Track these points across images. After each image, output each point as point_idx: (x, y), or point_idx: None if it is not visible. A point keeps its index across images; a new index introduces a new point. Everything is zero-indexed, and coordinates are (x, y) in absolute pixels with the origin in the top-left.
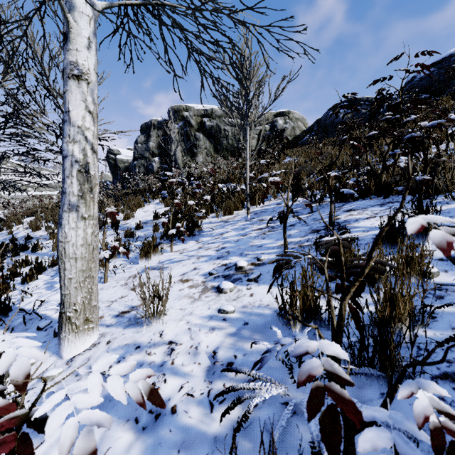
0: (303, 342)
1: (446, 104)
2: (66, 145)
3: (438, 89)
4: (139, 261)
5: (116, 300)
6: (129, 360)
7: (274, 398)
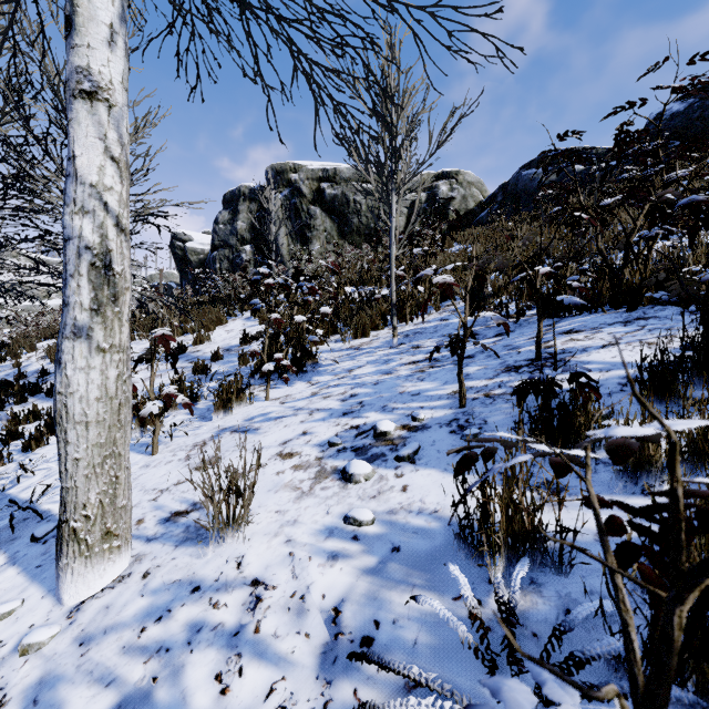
0: None
1: None
2: (69, 218)
3: (701, 133)
4: (213, 416)
5: (169, 488)
6: (177, 617)
7: None
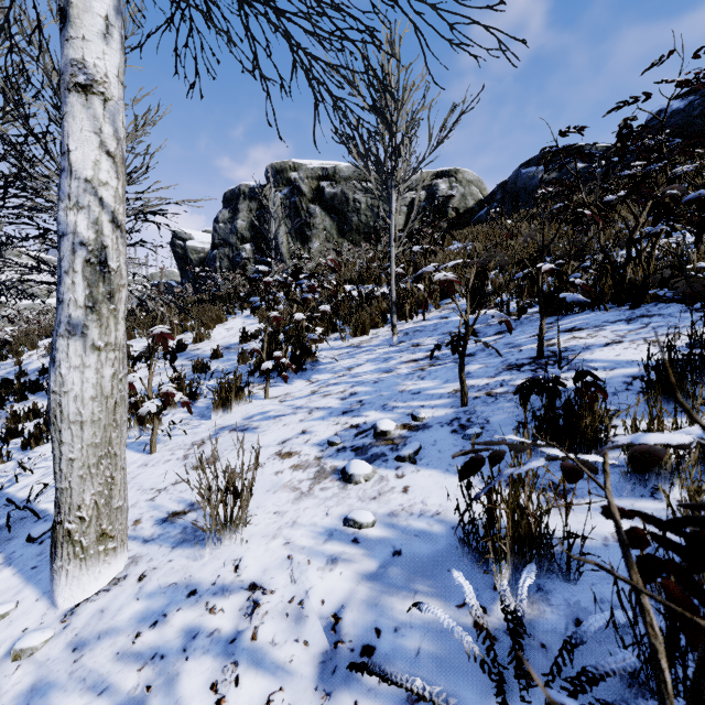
0: None
1: None
2: (64, 214)
3: (701, 130)
4: (212, 414)
5: (167, 488)
6: (173, 622)
7: None
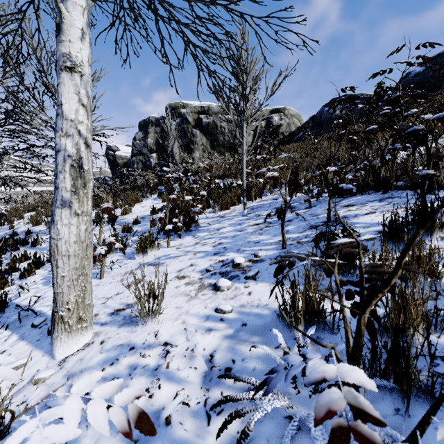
0: (317, 363)
1: (442, 100)
2: (59, 139)
3: (433, 85)
4: (136, 256)
5: (112, 297)
6: (122, 363)
7: (276, 410)
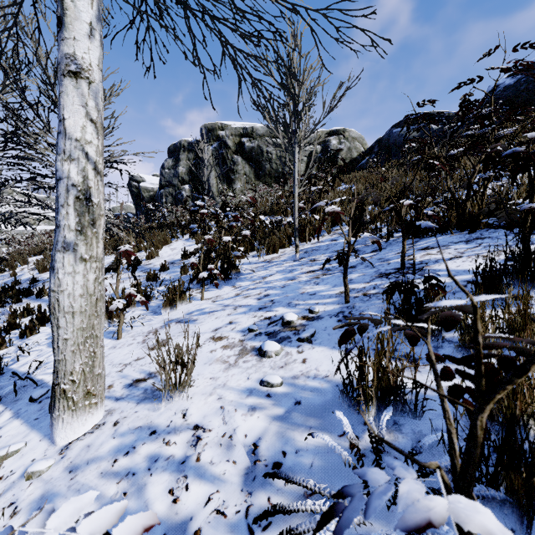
0: (413, 489)
1: None
2: (60, 164)
3: (526, 101)
4: (162, 311)
5: (131, 363)
6: (140, 452)
7: None
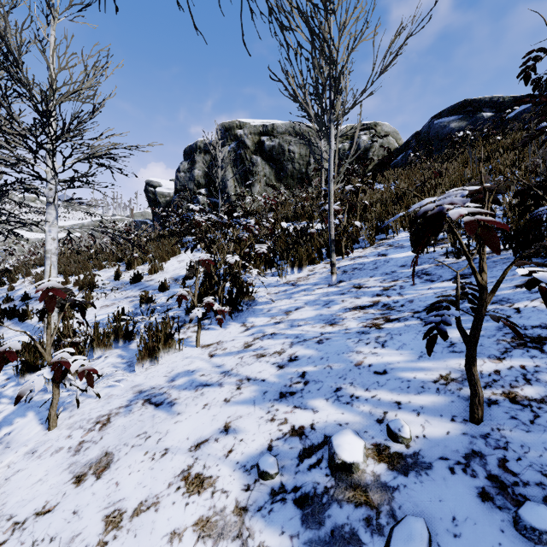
0: None
1: None
2: None
3: None
4: (136, 367)
5: (25, 523)
6: None
7: None
